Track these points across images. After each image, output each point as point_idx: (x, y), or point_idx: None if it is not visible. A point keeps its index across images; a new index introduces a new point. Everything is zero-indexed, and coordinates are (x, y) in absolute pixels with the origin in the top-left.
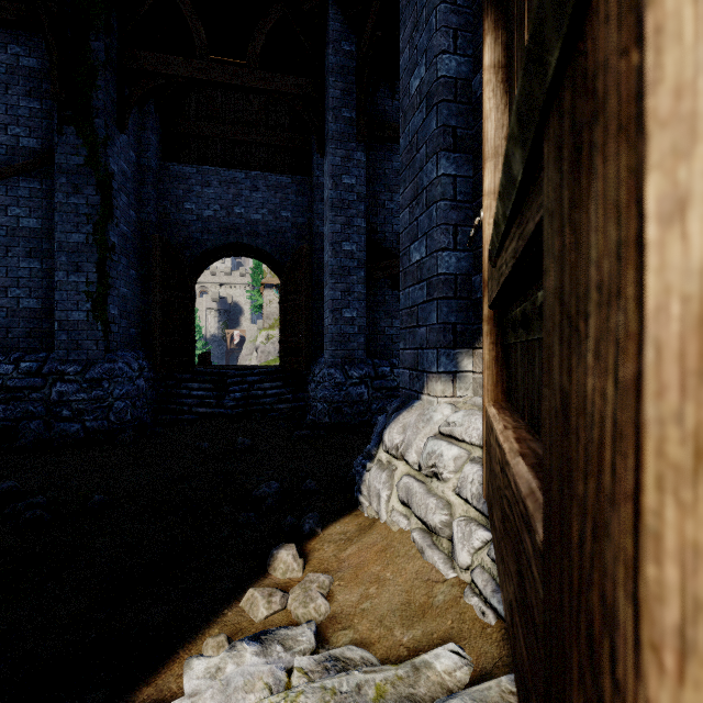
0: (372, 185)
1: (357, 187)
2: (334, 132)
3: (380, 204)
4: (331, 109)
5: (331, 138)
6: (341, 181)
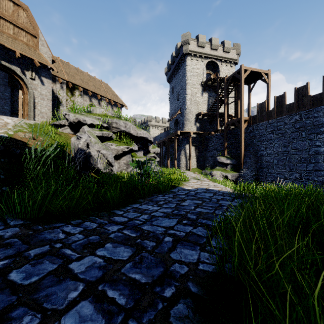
0: (13, 95)
1: (8, 96)
2: (2, 83)
3: (15, 100)
4: (1, 78)
5: (1, 84)
6: (4, 93)
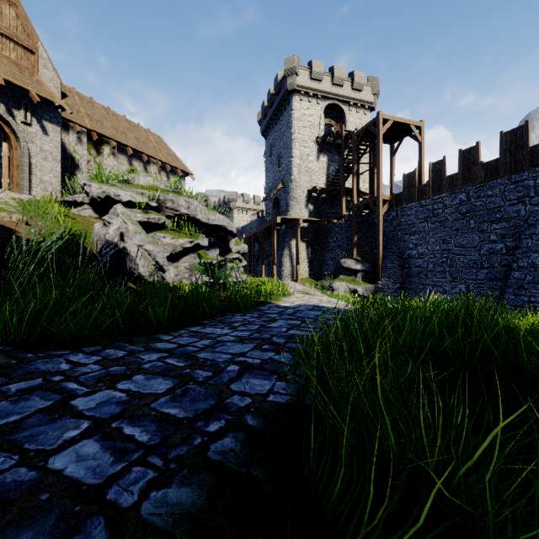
0: None
1: None
2: None
3: None
4: None
5: None
6: None
